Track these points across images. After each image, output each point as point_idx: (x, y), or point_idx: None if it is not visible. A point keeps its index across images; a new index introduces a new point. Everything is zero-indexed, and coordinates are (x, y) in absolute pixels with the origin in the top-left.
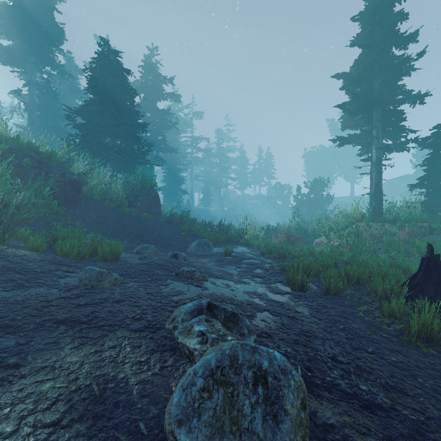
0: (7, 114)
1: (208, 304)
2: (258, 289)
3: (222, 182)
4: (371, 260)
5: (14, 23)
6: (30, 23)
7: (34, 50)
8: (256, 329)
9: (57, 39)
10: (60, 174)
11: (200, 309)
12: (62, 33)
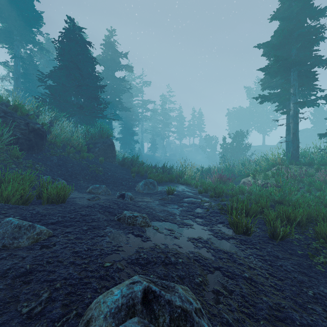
0: (3, 82)
1: (144, 292)
2: (202, 234)
3: (165, 135)
4: (298, 199)
5: (2, 9)
6: (15, 9)
7: (19, 31)
8: (213, 314)
9: (36, 22)
10: (24, 123)
11: (132, 304)
12: (40, 17)
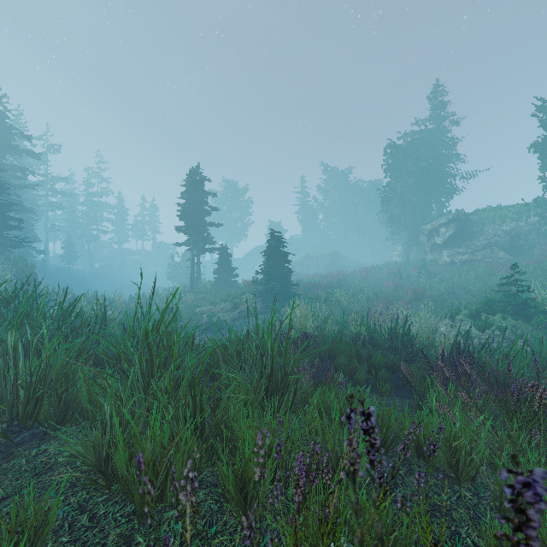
0: None
1: None
2: None
3: (92, 236)
4: None
5: None
6: None
7: None
8: None
9: None
10: None
11: None
12: None
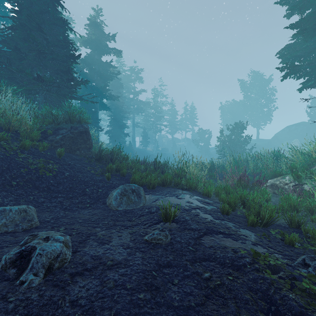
0: None
1: None
2: None
3: (157, 128)
4: None
5: None
6: None
7: None
8: None
9: None
10: None
11: None
12: None
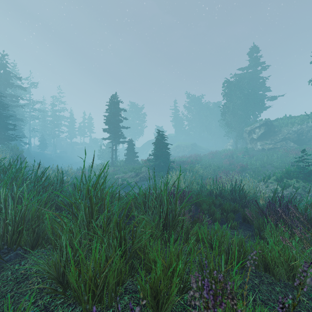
0: None
1: None
2: None
3: (55, 134)
4: None
5: None
6: None
7: None
8: None
9: None
10: None
11: None
12: None
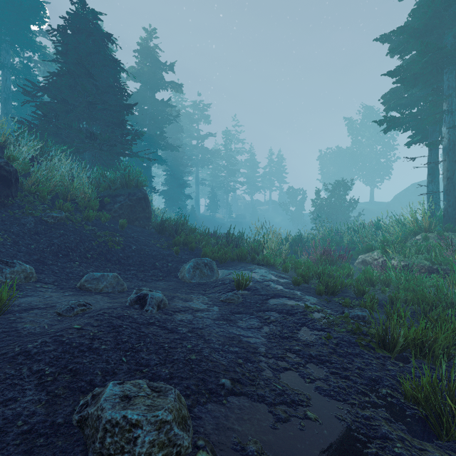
0: None
1: None
2: (350, 452)
3: (230, 187)
4: None
5: None
6: None
7: (8, 27)
8: None
9: (35, 14)
10: None
11: None
12: (40, 6)
